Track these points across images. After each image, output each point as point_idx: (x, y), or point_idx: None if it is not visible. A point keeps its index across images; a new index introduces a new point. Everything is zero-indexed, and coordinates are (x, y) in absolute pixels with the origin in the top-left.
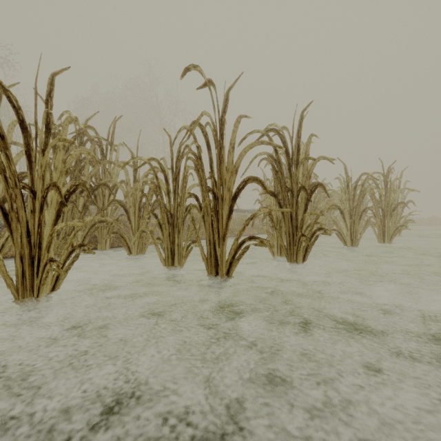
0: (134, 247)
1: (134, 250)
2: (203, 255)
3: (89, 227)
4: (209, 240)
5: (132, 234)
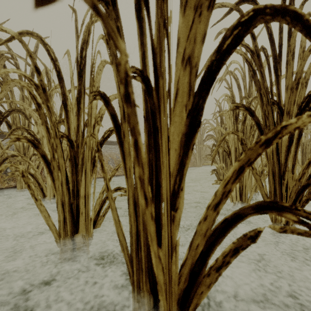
0: (49, 188)
1: (49, 192)
2: (120, 238)
3: (0, 163)
4: (132, 200)
5: (46, 172)
